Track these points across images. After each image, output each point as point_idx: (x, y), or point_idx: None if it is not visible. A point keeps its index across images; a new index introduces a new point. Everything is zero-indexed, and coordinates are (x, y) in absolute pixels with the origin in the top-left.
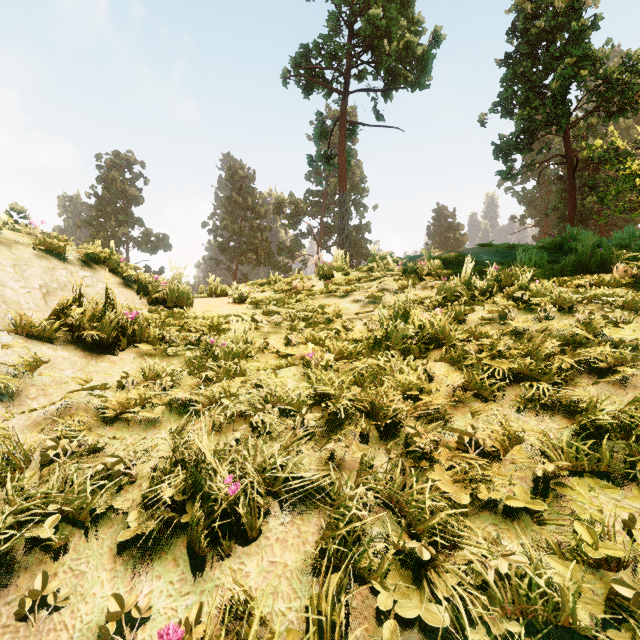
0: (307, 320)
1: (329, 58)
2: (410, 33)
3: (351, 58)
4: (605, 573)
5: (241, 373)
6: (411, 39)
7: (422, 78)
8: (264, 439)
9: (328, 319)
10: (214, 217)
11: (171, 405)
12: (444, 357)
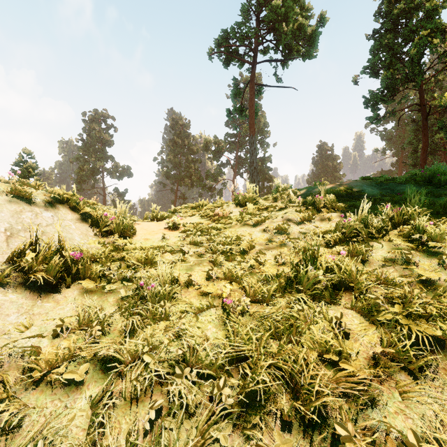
0: (226, 252)
1: (242, 39)
2: (302, 17)
3: (258, 38)
4: None
5: (165, 317)
6: (303, 22)
7: (311, 50)
8: (178, 431)
9: (243, 249)
10: (161, 153)
11: (98, 357)
12: (355, 305)
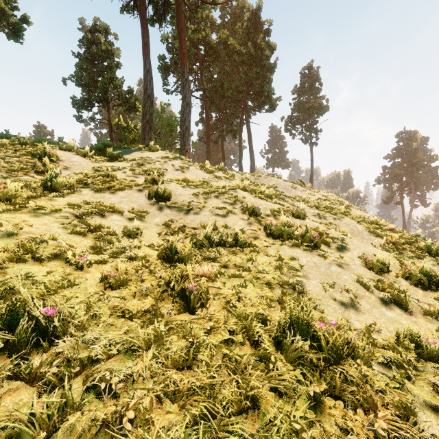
0: None
1: None
2: (6, 2)
3: None
4: (21, 159)
5: None
6: (6, 9)
7: (16, 37)
8: None
9: None
10: None
11: None
12: (5, 148)
